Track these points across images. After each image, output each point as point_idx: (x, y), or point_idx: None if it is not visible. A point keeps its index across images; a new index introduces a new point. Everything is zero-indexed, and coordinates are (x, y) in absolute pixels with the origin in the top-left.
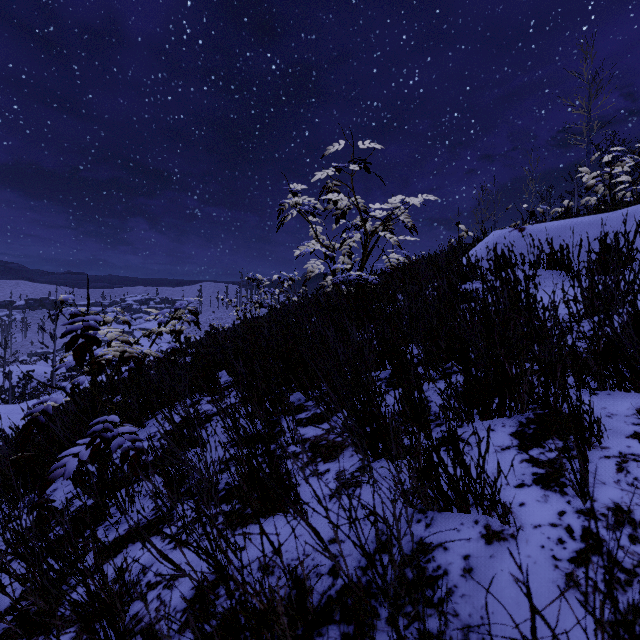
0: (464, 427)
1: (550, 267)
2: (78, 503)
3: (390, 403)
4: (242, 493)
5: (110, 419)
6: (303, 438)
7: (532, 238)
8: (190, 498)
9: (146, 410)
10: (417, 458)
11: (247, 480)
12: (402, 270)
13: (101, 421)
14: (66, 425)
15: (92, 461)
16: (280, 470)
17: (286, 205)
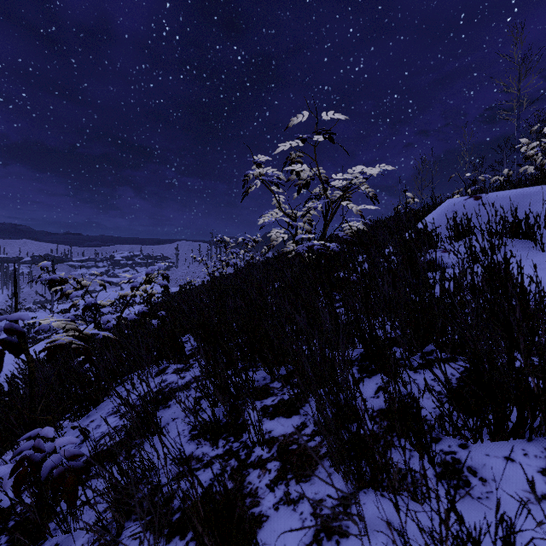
0: (470, 449)
1: (513, 236)
2: (27, 501)
3: (367, 396)
4: (197, 534)
5: (43, 433)
6: (270, 436)
7: (495, 207)
8: (140, 518)
9: (115, 376)
10: (442, 544)
11: (203, 523)
12: (358, 235)
13: (32, 436)
14: None
15: (14, 493)
16: (244, 486)
17: (250, 176)
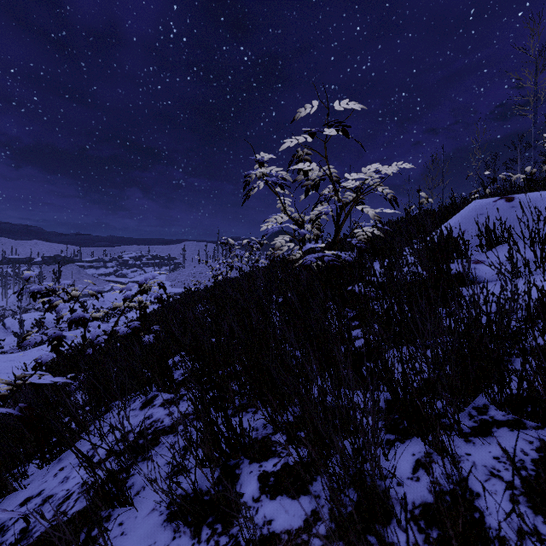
0: None
1: None
2: None
3: (401, 476)
4: None
5: None
6: (270, 531)
7: (537, 211)
8: None
9: (99, 403)
10: None
11: None
12: (371, 240)
13: None
14: (3, 429)
15: None
16: None
17: (252, 176)
